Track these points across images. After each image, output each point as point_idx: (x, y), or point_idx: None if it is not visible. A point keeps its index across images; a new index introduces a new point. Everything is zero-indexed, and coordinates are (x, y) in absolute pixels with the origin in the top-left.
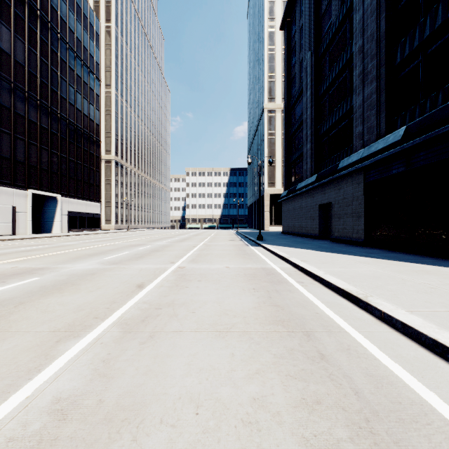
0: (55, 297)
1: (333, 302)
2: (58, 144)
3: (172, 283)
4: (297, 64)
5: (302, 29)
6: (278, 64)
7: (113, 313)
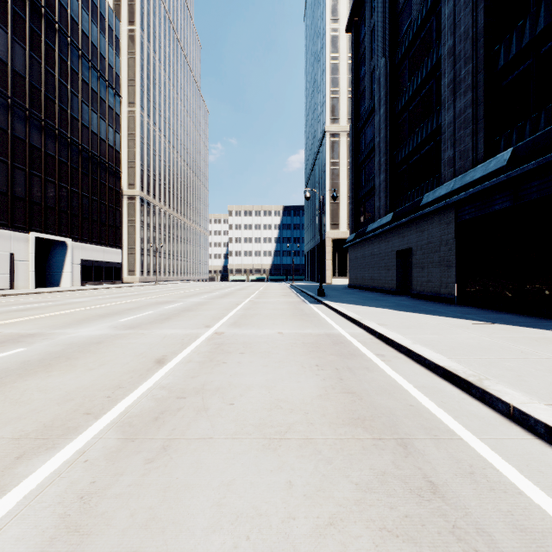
0: (37, 378)
1: (431, 386)
2: (68, 176)
3: (204, 357)
4: (368, 75)
5: (374, 30)
6: (343, 77)
7: (114, 405)
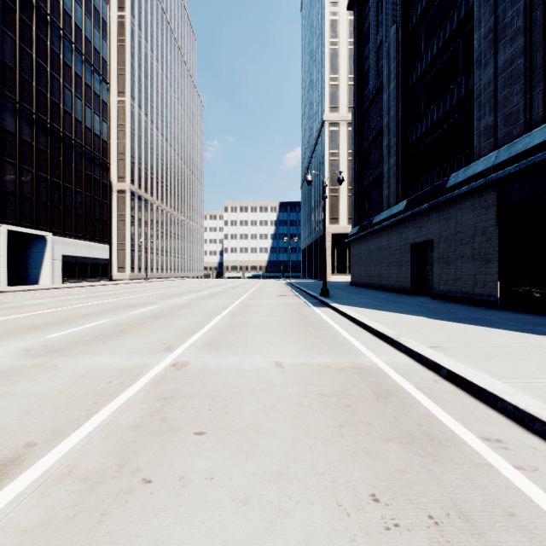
0: None
1: None
2: (48, 165)
3: (112, 452)
4: (373, 52)
5: (381, 0)
6: (343, 63)
7: None
